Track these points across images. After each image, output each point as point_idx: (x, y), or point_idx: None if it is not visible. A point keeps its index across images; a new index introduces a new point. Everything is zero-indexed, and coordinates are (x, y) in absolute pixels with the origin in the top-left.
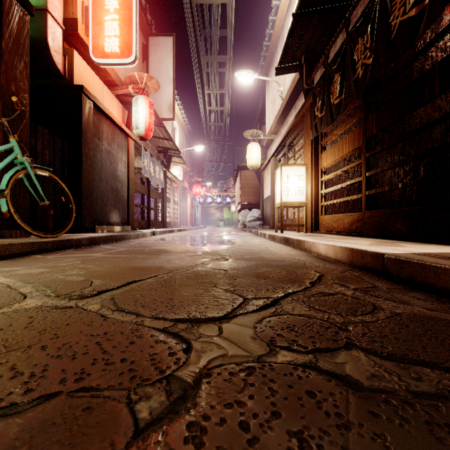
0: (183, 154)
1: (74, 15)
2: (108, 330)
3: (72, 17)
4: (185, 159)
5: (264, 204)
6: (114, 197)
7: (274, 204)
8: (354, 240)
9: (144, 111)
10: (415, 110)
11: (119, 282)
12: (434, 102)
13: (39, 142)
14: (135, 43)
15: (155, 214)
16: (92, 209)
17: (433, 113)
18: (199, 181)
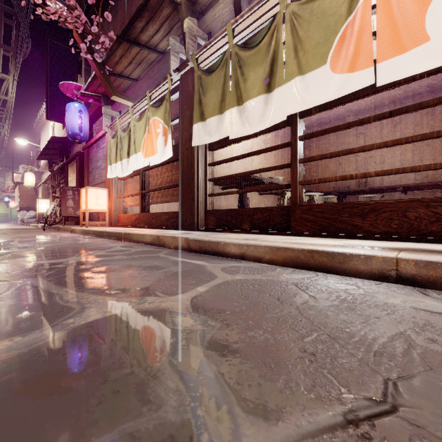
0: None
1: None
2: None
3: None
4: None
5: None
6: None
7: None
8: None
9: None
10: None
11: None
12: None
13: None
14: None
15: None
16: None
17: None
18: None
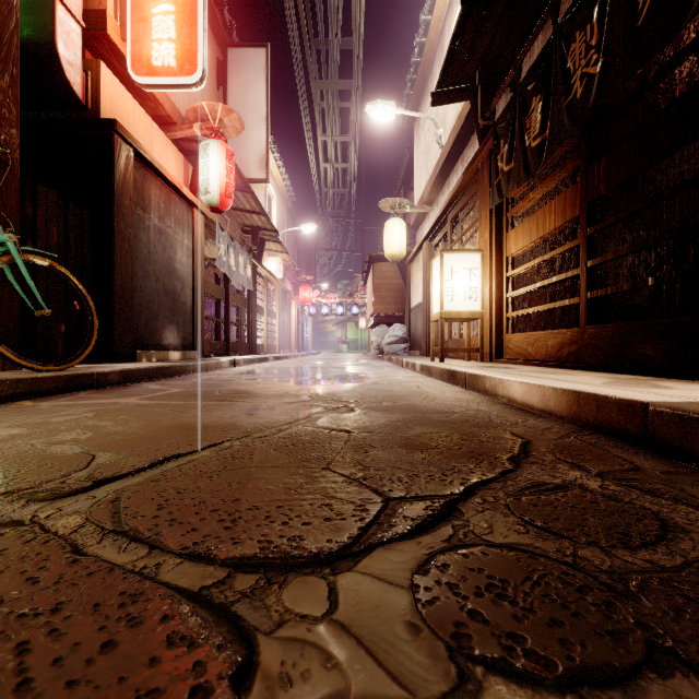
0: (283, 238)
1: (101, 4)
2: (68, 598)
3: (98, 8)
4: (286, 247)
5: (411, 317)
6: (169, 304)
7: (428, 316)
8: (570, 375)
9: (218, 165)
10: (680, 150)
11: (145, 458)
12: (691, 148)
13: (39, 211)
14: (202, 52)
15: (239, 332)
16: (132, 323)
17: (690, 166)
18: (309, 281)
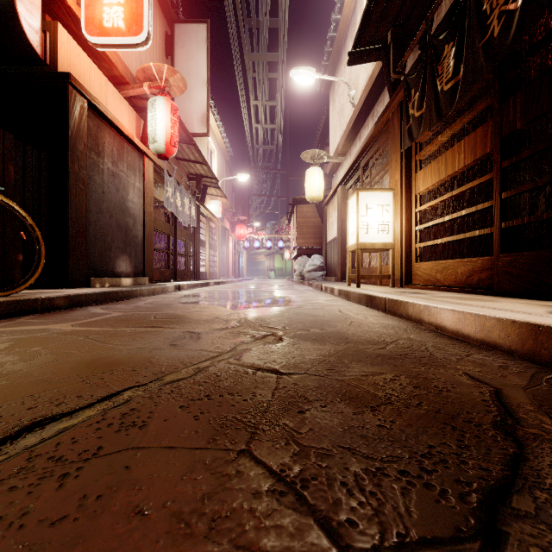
0: (222, 185)
1: None
2: None
3: None
4: (225, 192)
5: (327, 249)
6: (122, 237)
7: (342, 248)
8: (493, 301)
9: (164, 118)
10: None
11: (2, 424)
12: None
13: None
14: (147, 15)
15: (185, 261)
16: (86, 253)
17: None
18: (243, 221)
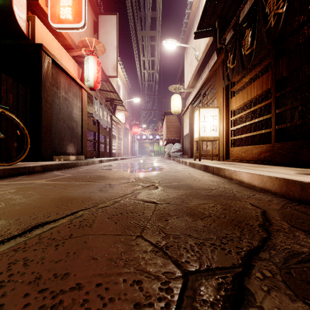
0: (125, 104)
1: None
2: None
3: None
4: (126, 108)
5: (183, 140)
6: (70, 133)
7: (191, 139)
8: (270, 168)
9: (93, 68)
10: None
11: (22, 225)
12: None
13: (2, 87)
14: (84, 12)
15: (104, 147)
16: (50, 142)
17: None
18: (137, 124)
